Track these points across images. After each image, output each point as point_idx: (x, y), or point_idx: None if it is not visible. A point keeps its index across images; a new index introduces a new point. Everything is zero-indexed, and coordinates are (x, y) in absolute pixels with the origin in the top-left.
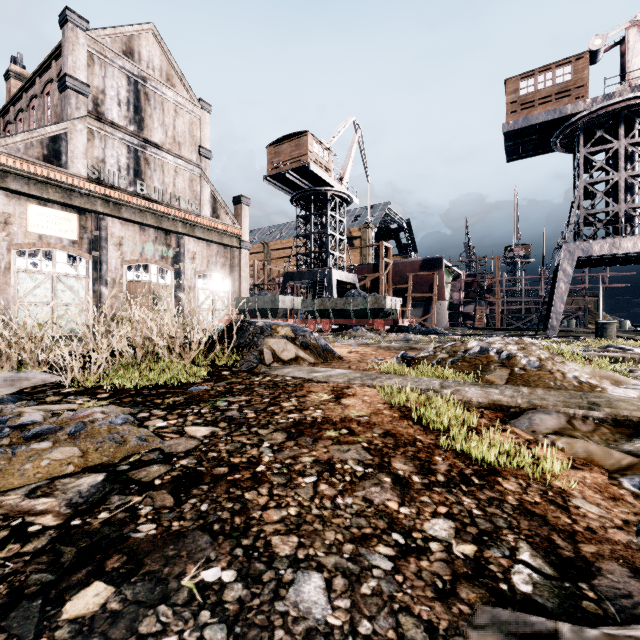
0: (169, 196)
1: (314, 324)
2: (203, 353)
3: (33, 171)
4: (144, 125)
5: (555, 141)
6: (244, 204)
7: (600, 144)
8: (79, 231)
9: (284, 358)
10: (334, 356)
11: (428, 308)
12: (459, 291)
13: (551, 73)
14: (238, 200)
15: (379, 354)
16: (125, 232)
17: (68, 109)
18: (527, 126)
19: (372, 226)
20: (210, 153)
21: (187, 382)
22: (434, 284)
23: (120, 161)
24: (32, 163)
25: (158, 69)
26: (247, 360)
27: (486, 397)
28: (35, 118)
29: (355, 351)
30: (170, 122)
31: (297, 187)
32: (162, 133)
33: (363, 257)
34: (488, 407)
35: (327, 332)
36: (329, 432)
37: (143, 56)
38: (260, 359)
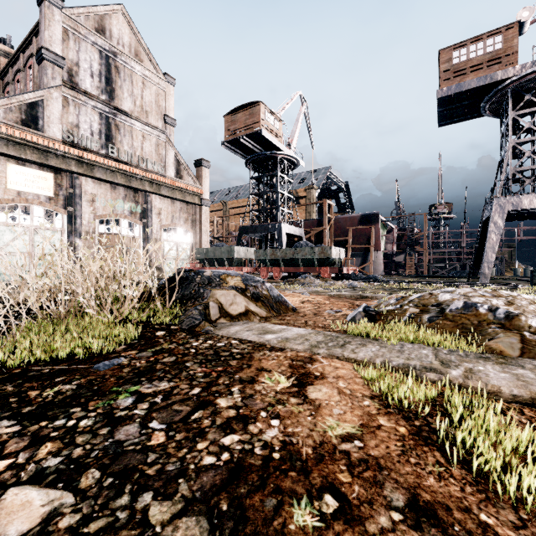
0: (137, 158)
1: (266, 272)
2: (135, 309)
3: (11, 133)
4: (115, 95)
5: (484, 106)
6: (204, 166)
7: (525, 109)
8: (55, 188)
9: (232, 312)
10: (287, 308)
11: (366, 258)
12: (392, 243)
13: (482, 43)
14: (199, 163)
15: (333, 304)
16: (97, 190)
17: (44, 79)
18: (459, 92)
19: (316, 187)
20: (174, 121)
21: (104, 350)
22: (371, 237)
23: (93, 126)
24: (11, 126)
25: (127, 45)
26: (189, 316)
27: (525, 387)
28: (19, 90)
29: (307, 300)
30: (138, 93)
31: (251, 152)
32: (131, 102)
33: (308, 214)
34: (529, 403)
35: (277, 279)
36: (299, 510)
37: (114, 33)
38: (204, 314)
